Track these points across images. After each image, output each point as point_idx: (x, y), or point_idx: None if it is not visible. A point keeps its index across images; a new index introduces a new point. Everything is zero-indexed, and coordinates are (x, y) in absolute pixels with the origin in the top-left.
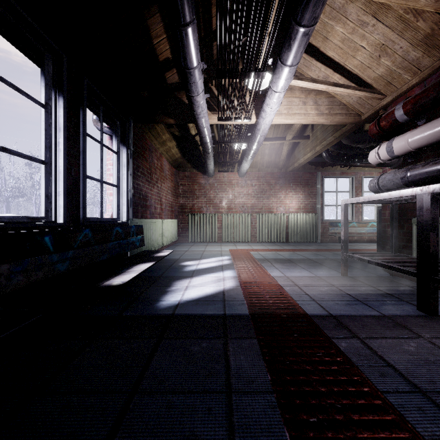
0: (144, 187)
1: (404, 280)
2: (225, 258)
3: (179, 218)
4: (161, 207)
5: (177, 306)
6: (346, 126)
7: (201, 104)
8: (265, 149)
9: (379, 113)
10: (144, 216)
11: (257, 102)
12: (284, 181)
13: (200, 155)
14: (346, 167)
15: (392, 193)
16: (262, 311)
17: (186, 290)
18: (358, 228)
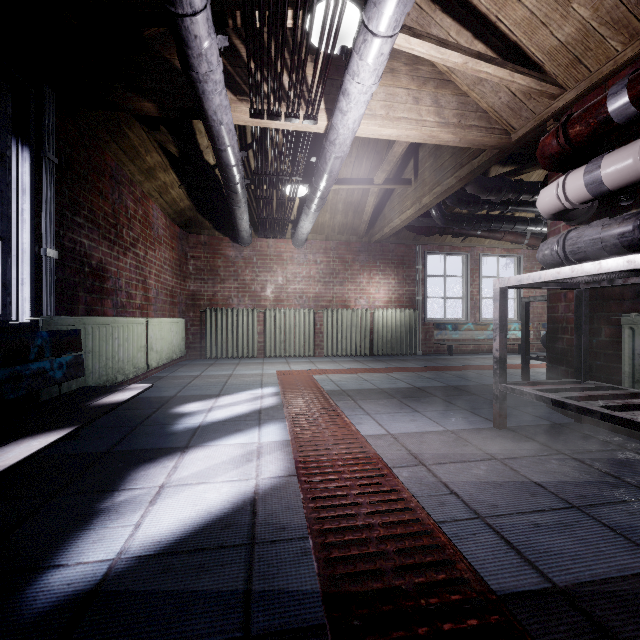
0: (95, 250)
1: (604, 431)
2: (268, 391)
3: (188, 317)
4: (147, 296)
5: (93, 598)
6: (479, 157)
7: (207, 49)
8: (338, 202)
9: (544, 127)
10: (95, 310)
11: (329, 87)
12: (367, 256)
13: (226, 205)
14: (459, 238)
15: (638, 257)
16: (353, 555)
17: (154, 503)
18: (475, 332)
